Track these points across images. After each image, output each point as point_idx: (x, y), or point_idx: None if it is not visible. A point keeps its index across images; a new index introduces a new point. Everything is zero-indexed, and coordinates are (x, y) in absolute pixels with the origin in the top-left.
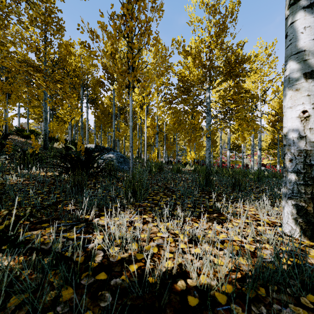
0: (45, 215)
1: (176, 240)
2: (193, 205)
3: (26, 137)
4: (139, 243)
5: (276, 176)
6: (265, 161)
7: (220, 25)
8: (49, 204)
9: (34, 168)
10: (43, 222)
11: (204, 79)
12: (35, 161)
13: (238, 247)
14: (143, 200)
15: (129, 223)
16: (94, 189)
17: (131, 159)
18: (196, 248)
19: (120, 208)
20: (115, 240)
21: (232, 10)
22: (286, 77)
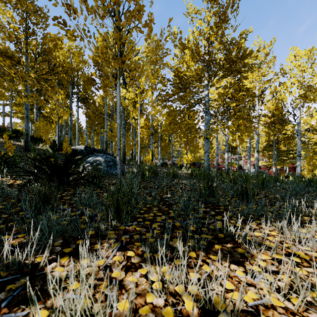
0: None
1: (179, 313)
2: (196, 227)
3: None
4: None
5: (278, 180)
6: (259, 163)
7: (220, 15)
8: None
9: None
10: None
11: (203, 74)
12: (2, 166)
13: None
14: (131, 221)
15: (103, 271)
16: (69, 203)
17: (118, 164)
18: None
19: (96, 238)
20: None
21: None
22: None
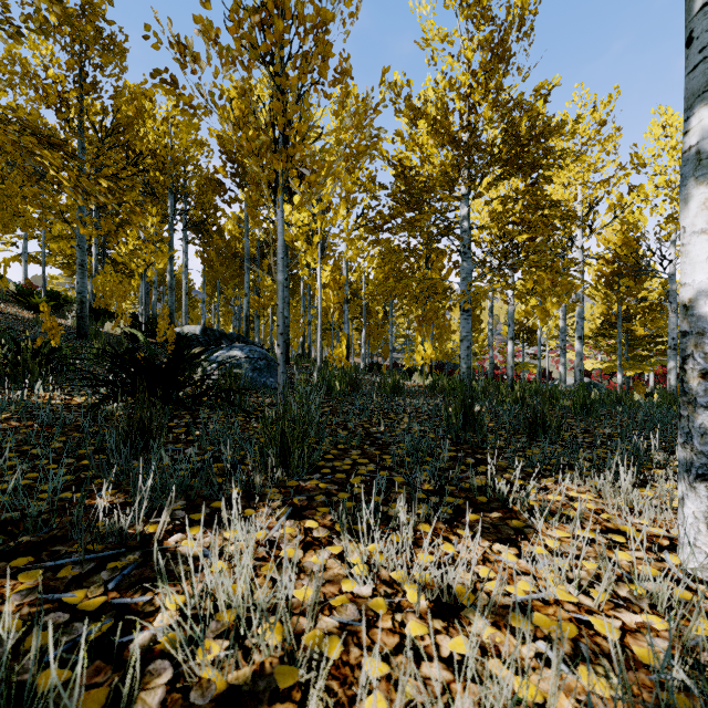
0: (29, 528)
1: (397, 606)
2: (435, 485)
3: (37, 309)
4: (286, 633)
5: (621, 400)
6: (588, 364)
7: (493, 46)
8: (54, 491)
9: (38, 385)
10: (18, 552)
11: (457, 174)
12: (44, 369)
13: (573, 628)
14: (308, 473)
15: (265, 548)
16: (185, 441)
17: (280, 363)
18: (453, 633)
19: (246, 499)
20: (218, 613)
21: (522, 10)
22: (689, 150)
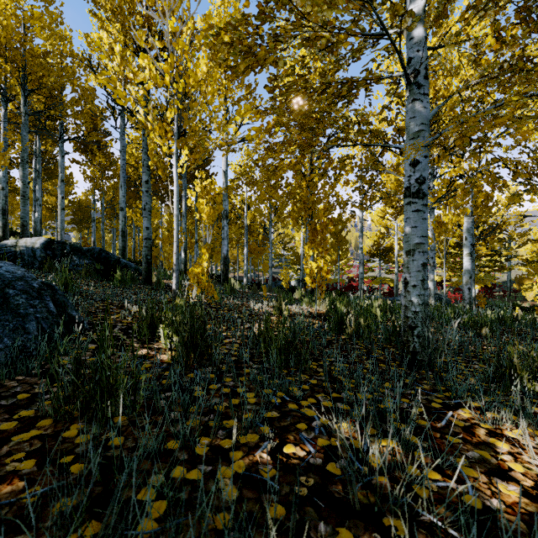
0: None
1: None
2: None
3: None
4: None
5: None
6: None
7: None
8: None
9: None
10: None
11: None
12: None
13: None
14: None
15: None
16: None
17: None
18: None
19: None
20: None
21: None
22: None
